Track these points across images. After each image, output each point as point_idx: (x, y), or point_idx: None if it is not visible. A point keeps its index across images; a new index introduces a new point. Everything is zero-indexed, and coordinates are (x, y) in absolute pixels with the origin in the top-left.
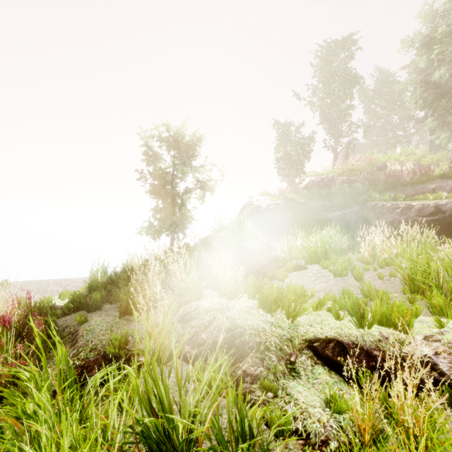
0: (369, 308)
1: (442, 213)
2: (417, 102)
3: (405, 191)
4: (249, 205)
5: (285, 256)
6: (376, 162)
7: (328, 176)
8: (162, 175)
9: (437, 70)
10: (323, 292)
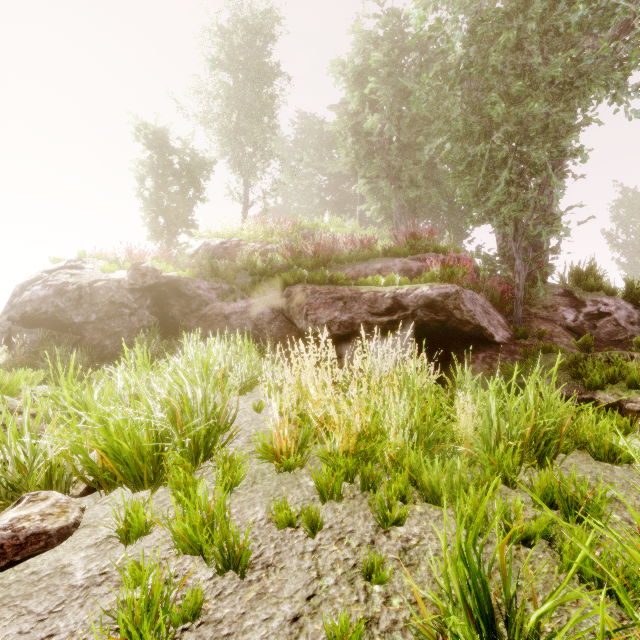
0: None
1: (403, 310)
2: (348, 155)
3: (343, 270)
4: (43, 278)
5: None
6: (302, 229)
7: (232, 238)
8: None
9: (370, 116)
10: None
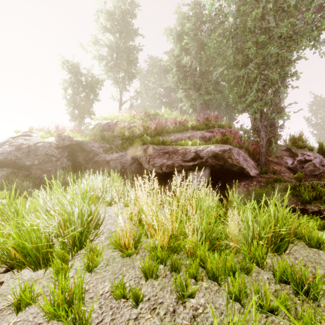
0: None
1: (200, 159)
2: (173, 77)
3: (170, 137)
4: (9, 141)
5: None
6: (150, 115)
7: (113, 120)
8: None
9: (185, 57)
10: None
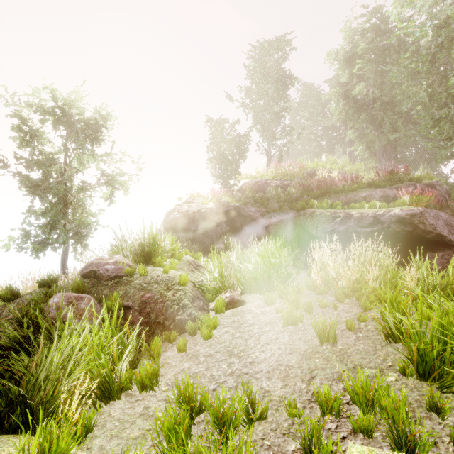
0: (379, 451)
1: (381, 224)
2: (340, 114)
3: (338, 198)
4: (177, 208)
5: (216, 283)
6: (306, 168)
7: (262, 179)
8: (43, 162)
9: (357, 85)
10: (278, 377)
